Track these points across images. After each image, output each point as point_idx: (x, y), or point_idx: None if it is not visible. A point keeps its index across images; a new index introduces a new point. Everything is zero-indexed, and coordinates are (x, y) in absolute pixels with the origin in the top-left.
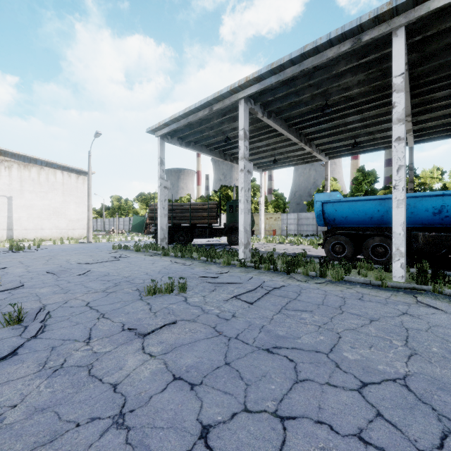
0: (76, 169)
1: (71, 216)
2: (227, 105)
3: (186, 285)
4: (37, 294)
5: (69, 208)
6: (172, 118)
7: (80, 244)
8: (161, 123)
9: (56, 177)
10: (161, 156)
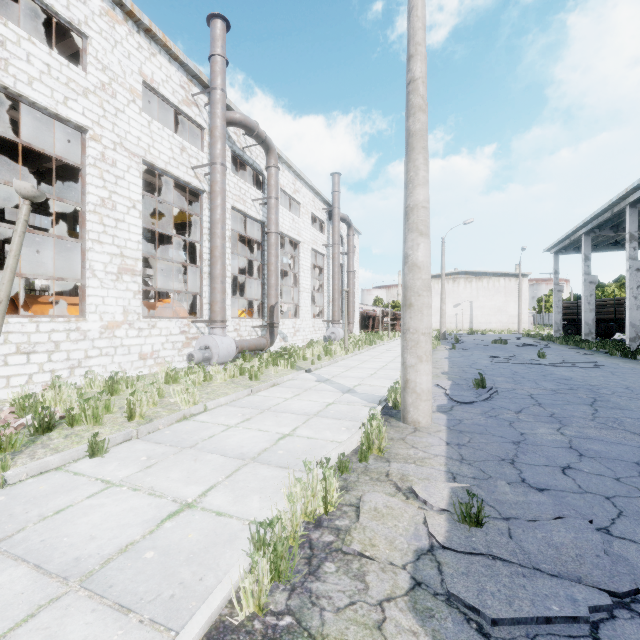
0: (515, 273)
1: (511, 313)
2: (577, 237)
3: (507, 342)
4: (465, 341)
5: (509, 307)
6: (552, 245)
7: (511, 334)
8: (548, 247)
9: (499, 283)
10: (554, 268)
